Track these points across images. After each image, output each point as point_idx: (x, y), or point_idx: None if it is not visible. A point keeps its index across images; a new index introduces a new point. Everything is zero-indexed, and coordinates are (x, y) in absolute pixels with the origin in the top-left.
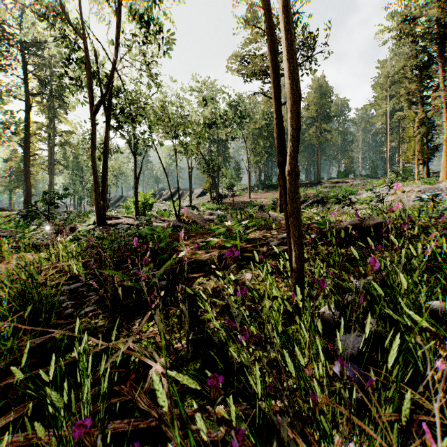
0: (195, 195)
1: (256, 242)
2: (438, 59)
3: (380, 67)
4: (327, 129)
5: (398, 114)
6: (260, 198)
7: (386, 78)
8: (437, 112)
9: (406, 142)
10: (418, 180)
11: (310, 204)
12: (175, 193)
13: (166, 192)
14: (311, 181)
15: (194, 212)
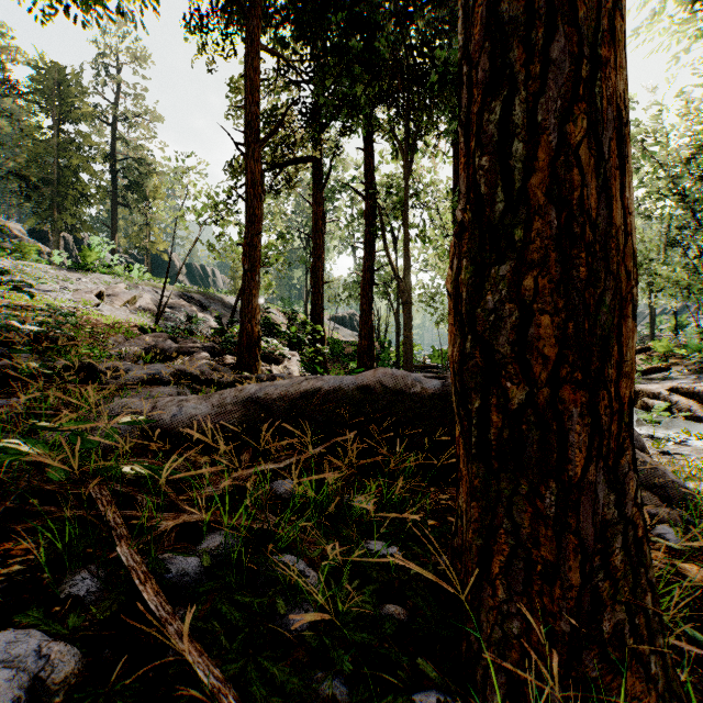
0: None
1: None
2: None
3: None
4: None
5: None
6: None
7: None
8: None
9: None
10: None
11: None
12: None
13: None
14: None
15: None
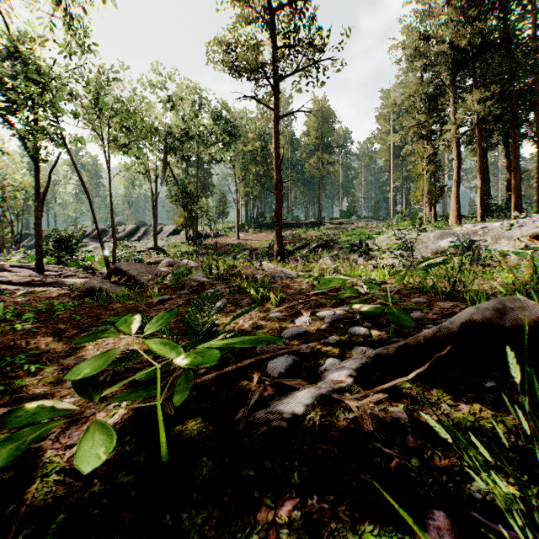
0: (165, 233)
1: (234, 352)
2: (448, 89)
3: (384, 97)
4: (329, 161)
5: (407, 148)
6: (251, 240)
7: (394, 107)
8: (448, 148)
9: (409, 182)
10: (427, 224)
11: (313, 249)
12: (137, 229)
13: (123, 228)
14: (313, 220)
15: (159, 257)
